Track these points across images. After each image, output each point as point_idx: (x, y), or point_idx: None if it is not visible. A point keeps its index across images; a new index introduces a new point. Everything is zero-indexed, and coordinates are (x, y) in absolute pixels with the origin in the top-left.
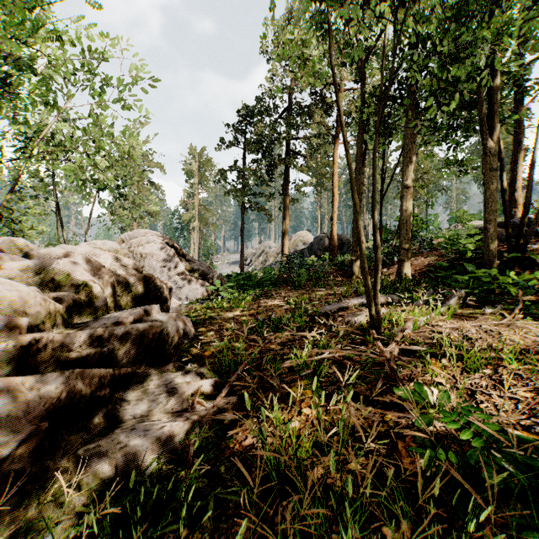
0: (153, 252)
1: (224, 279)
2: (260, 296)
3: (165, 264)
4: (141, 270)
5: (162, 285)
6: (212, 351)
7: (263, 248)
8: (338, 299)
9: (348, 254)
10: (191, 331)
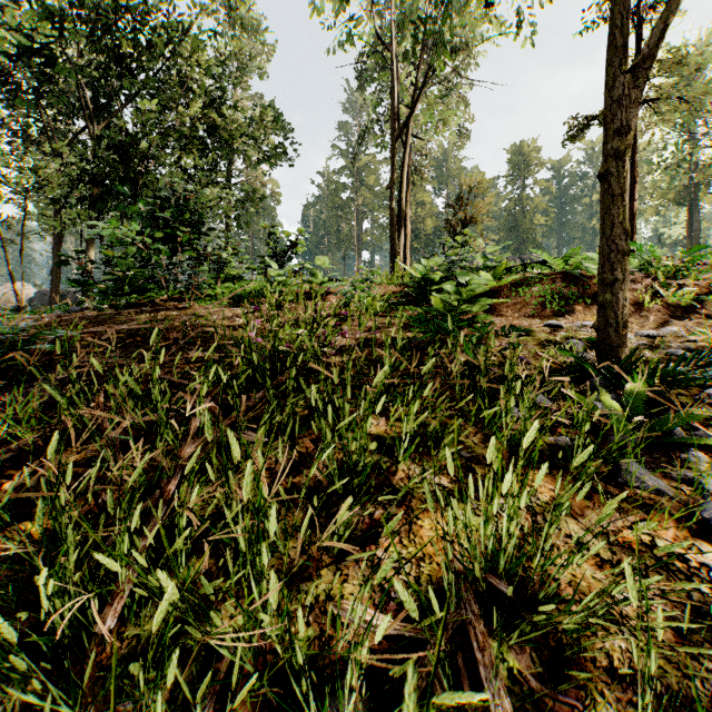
0: None
1: None
2: None
3: None
4: None
5: None
6: None
7: None
8: None
9: None
10: None
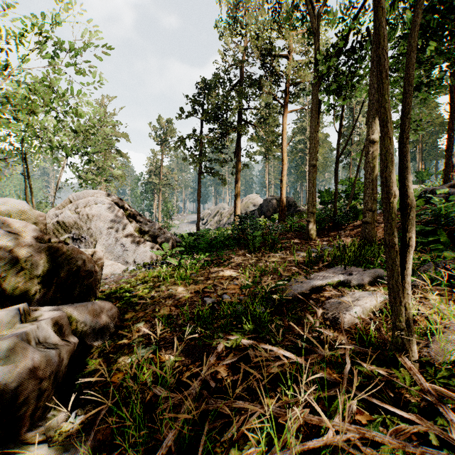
0: (100, 213)
1: (178, 239)
2: (211, 263)
3: (113, 225)
4: (47, 238)
5: (79, 257)
6: (125, 373)
7: (217, 210)
8: (304, 271)
9: (297, 215)
10: (111, 322)
